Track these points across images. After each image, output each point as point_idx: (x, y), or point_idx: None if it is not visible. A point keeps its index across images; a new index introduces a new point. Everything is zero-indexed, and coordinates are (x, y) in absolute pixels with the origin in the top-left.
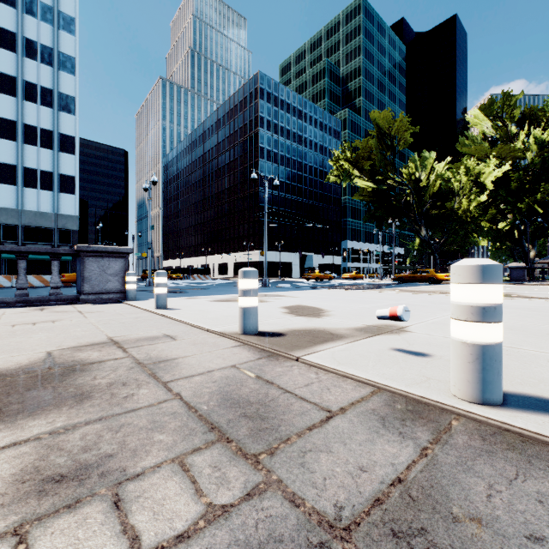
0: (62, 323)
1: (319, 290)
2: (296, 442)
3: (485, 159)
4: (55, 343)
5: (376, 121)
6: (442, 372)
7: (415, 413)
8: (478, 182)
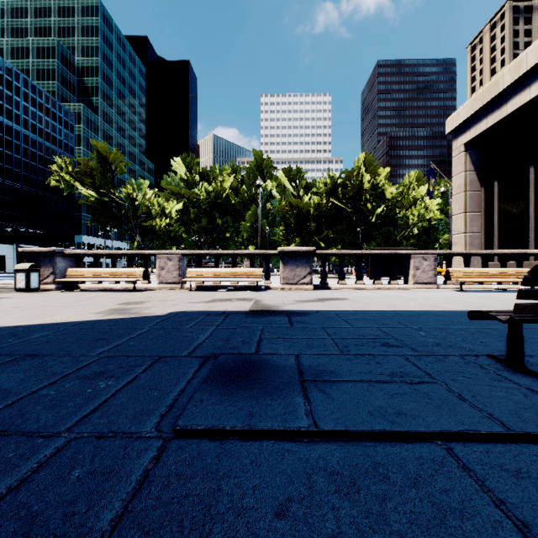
0: None
1: None
2: None
3: (179, 194)
4: None
5: (97, 148)
6: None
7: None
8: (164, 212)
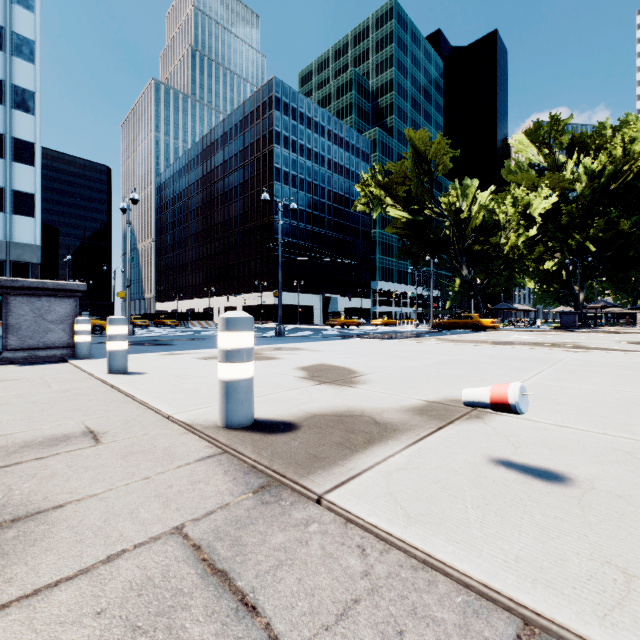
0: None
1: (347, 340)
2: None
3: (532, 189)
4: None
5: (412, 140)
6: (636, 543)
7: None
8: (526, 214)
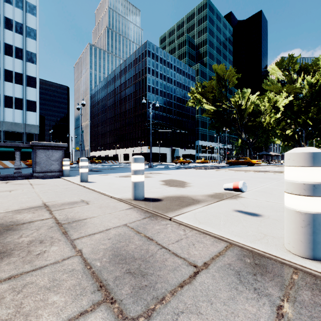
0: (15, 192)
1: (183, 169)
2: (170, 301)
3: (279, 93)
4: (4, 207)
5: (216, 70)
6: (273, 229)
7: (262, 267)
8: (275, 106)
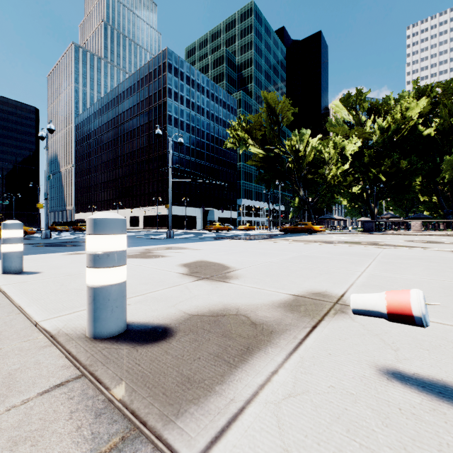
0: None
1: (221, 241)
2: None
3: (345, 138)
4: None
5: (266, 99)
6: None
7: None
8: (342, 154)
